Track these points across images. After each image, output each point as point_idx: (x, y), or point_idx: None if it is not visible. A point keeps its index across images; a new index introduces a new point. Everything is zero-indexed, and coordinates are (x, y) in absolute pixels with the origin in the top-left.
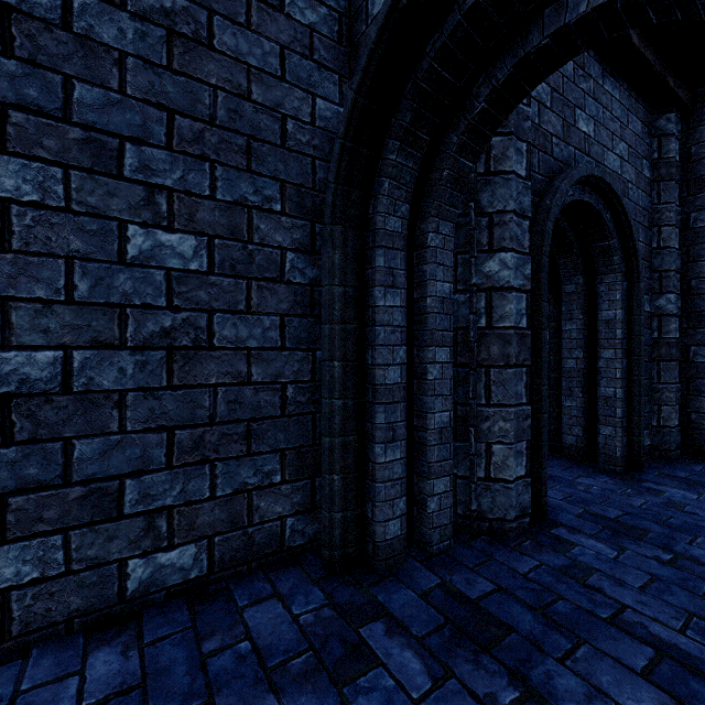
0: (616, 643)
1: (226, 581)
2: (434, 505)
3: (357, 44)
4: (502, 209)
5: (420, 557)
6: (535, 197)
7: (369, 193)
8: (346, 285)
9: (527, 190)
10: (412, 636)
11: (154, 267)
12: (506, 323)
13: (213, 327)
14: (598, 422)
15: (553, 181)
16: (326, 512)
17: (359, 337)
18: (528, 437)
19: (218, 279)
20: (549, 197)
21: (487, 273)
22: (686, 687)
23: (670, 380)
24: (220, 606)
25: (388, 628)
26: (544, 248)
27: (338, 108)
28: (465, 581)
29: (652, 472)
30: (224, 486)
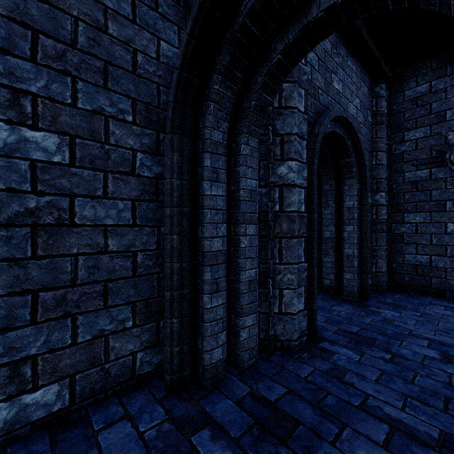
0: (365, 424)
1: (86, 408)
2: (245, 334)
3: (191, 6)
4: (290, 132)
5: (235, 372)
6: (309, 127)
7: (199, 112)
8: (182, 179)
9: (304, 120)
10: (230, 438)
11: (19, 157)
12: (292, 208)
13: (74, 208)
14: (343, 271)
15: (319, 117)
16: (167, 347)
17: (192, 217)
18: (305, 284)
19: (79, 170)
20: (317, 127)
21: (280, 175)
22: (411, 452)
23: (382, 244)
24: (79, 432)
25: (213, 434)
26: (315, 160)
27: (177, 51)
28: (267, 387)
29: (373, 300)
30: (84, 334)
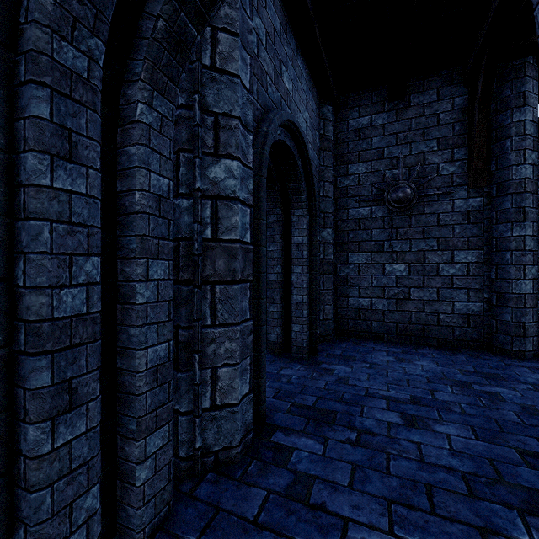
0: None
1: None
2: (146, 472)
3: None
4: (229, 113)
5: None
6: (255, 122)
7: None
8: None
9: (250, 103)
10: None
11: None
12: (232, 235)
13: None
14: (292, 322)
15: (268, 114)
16: None
17: None
18: (251, 353)
19: None
20: (266, 125)
21: (213, 179)
22: None
23: (329, 287)
24: None
25: None
26: (263, 169)
27: None
28: None
29: (323, 353)
30: None
